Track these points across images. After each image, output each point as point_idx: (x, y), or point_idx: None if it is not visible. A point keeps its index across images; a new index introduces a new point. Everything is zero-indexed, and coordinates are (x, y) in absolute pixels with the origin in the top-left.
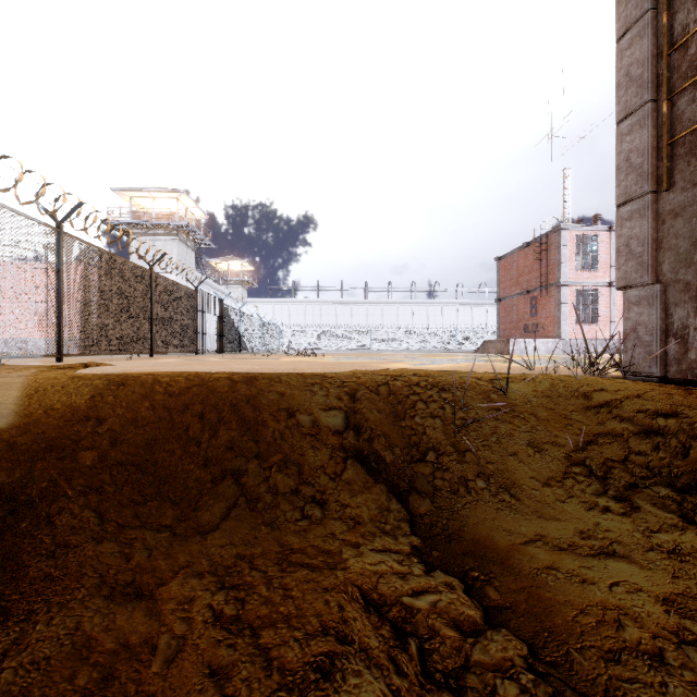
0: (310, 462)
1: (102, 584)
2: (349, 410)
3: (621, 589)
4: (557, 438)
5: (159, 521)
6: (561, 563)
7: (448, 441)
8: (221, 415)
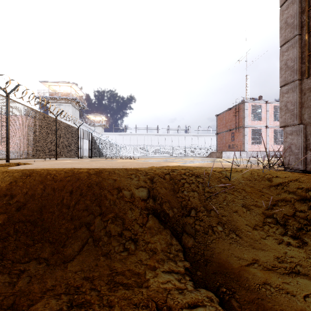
0: (129, 217)
1: None
2: (150, 188)
3: (310, 300)
4: (257, 202)
5: (40, 256)
6: (271, 280)
7: (201, 204)
8: (82, 192)
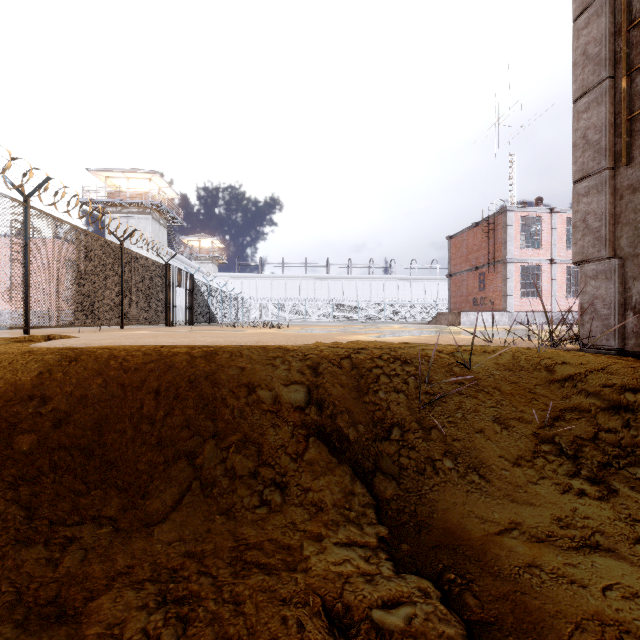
0: (271, 441)
1: (17, 604)
2: (311, 384)
3: (616, 595)
4: (523, 413)
5: (102, 513)
6: (543, 559)
7: (412, 417)
8: (178, 392)
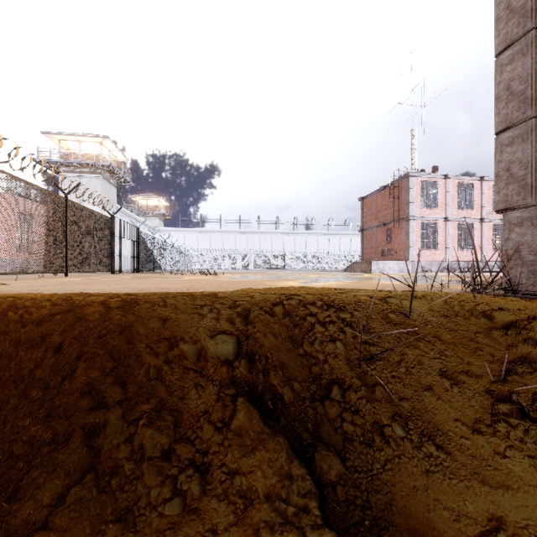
0: (192, 407)
1: None
2: (241, 335)
3: None
4: (470, 366)
5: None
6: None
7: (353, 372)
8: (83, 348)
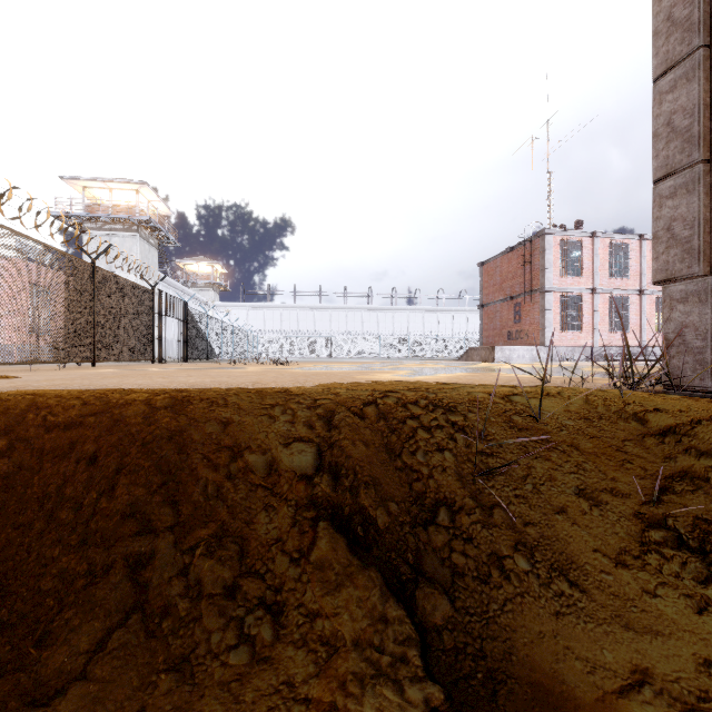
0: (261, 534)
1: None
2: (322, 443)
3: None
4: (616, 483)
5: None
6: None
7: (465, 491)
8: (124, 459)
